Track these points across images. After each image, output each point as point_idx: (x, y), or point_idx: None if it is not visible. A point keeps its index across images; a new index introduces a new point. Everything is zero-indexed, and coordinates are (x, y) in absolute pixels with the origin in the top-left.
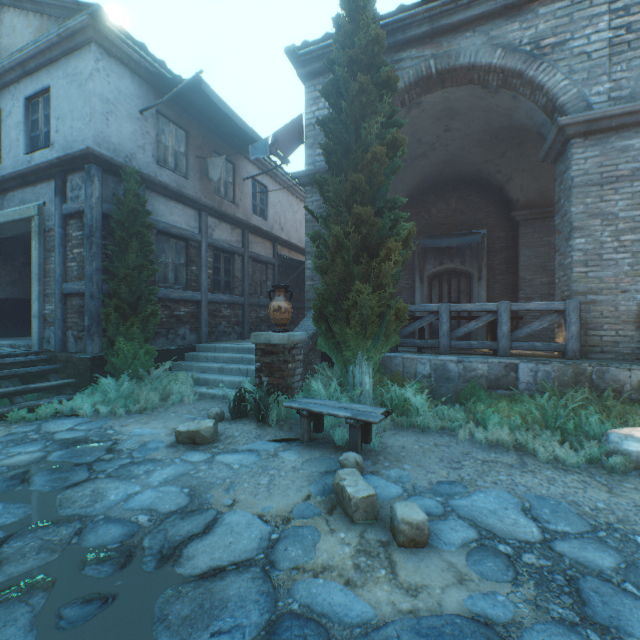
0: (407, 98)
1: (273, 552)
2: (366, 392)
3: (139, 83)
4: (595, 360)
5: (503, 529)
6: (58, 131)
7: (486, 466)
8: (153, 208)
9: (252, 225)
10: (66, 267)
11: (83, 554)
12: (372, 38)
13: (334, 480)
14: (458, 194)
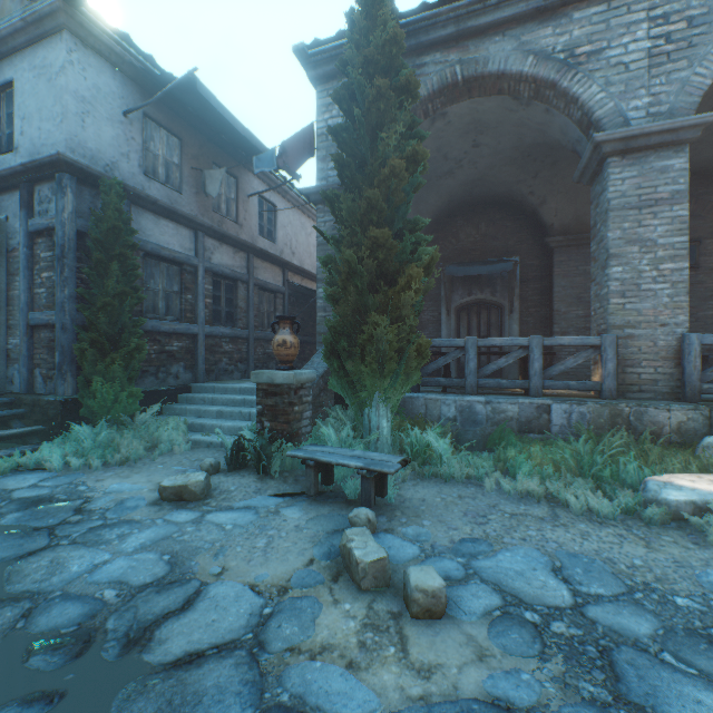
0: (431, 108)
1: (264, 630)
2: (384, 438)
3: (122, 80)
4: (633, 400)
5: (531, 593)
6: (23, 133)
7: (514, 520)
8: (140, 226)
9: (258, 248)
10: (33, 294)
11: (29, 642)
12: (390, 37)
13: (341, 541)
14: (488, 217)
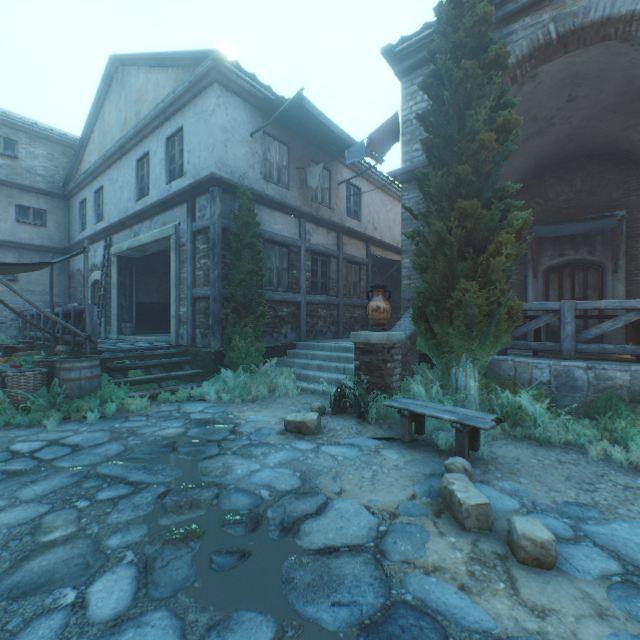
0: (519, 73)
1: (382, 543)
2: (471, 397)
3: (250, 110)
4: None
5: None
6: (189, 162)
7: (630, 493)
8: (261, 219)
9: (346, 227)
10: (195, 275)
11: (222, 514)
12: (478, 18)
13: (441, 483)
14: (584, 172)
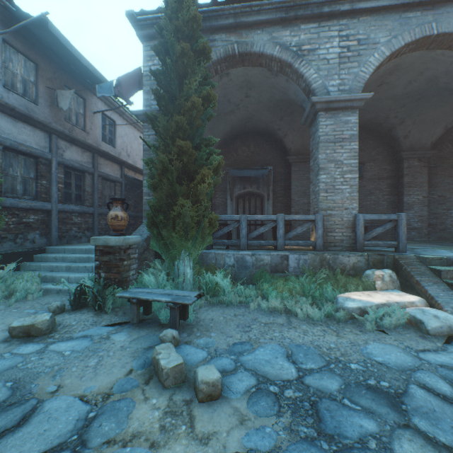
0: (219, 68)
1: (87, 431)
2: (188, 280)
3: None
4: (331, 251)
5: (274, 373)
6: None
7: (267, 327)
8: None
9: (101, 150)
10: None
11: None
12: (192, 17)
13: (152, 355)
14: (255, 142)
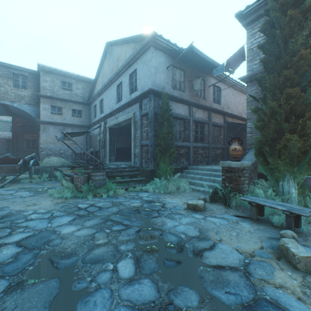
0: None
1: (248, 268)
2: (292, 198)
3: (166, 56)
4: None
5: None
6: (139, 84)
7: None
8: (171, 107)
9: (213, 108)
10: (142, 135)
11: (165, 243)
12: None
13: (279, 242)
14: None
